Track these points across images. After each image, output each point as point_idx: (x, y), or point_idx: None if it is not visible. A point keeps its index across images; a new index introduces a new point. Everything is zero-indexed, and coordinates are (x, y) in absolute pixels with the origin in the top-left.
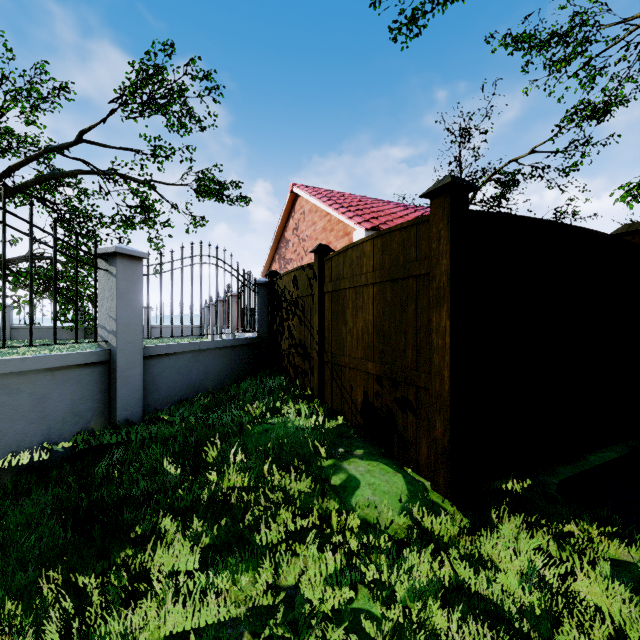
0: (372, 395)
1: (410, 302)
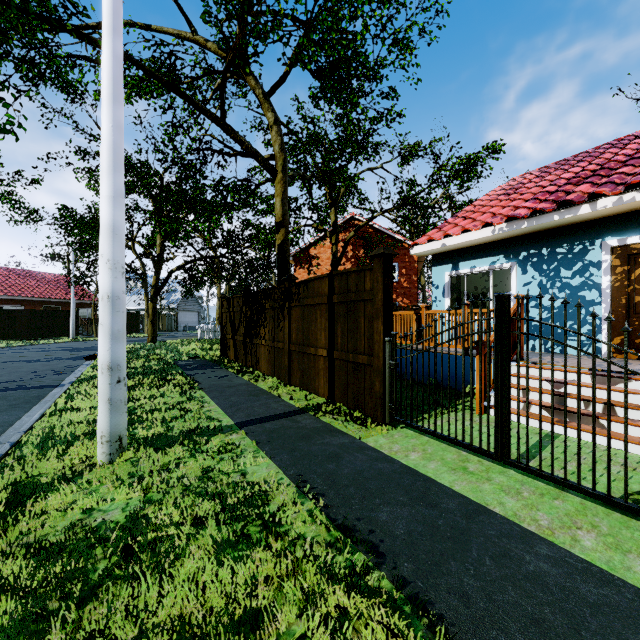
0: None
1: None
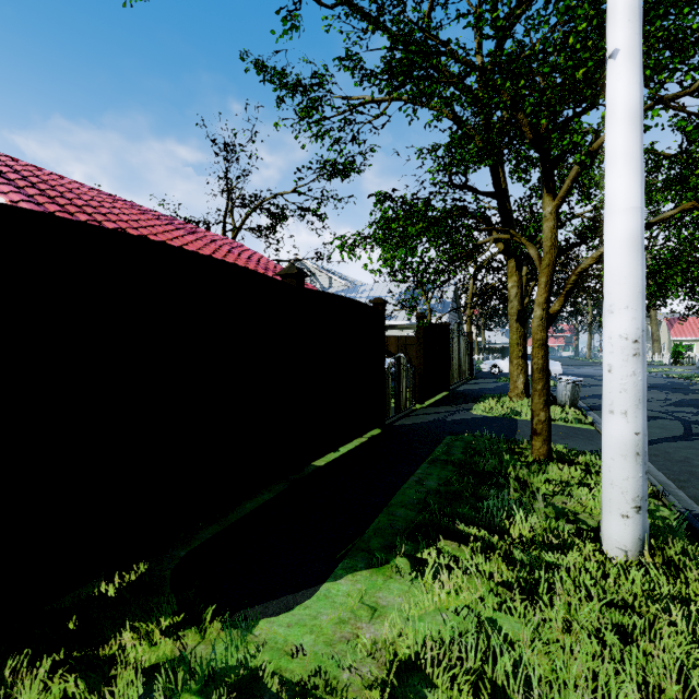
0: None
1: None
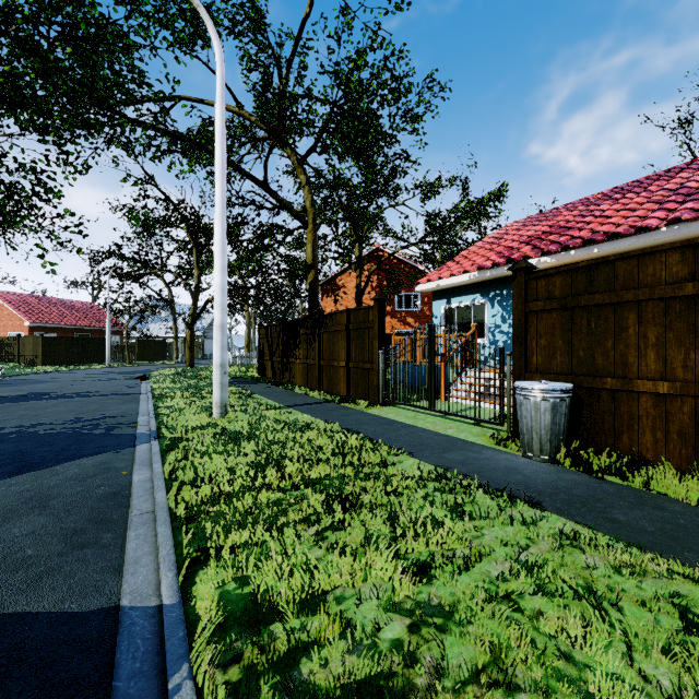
0: (32, 358)
1: (38, 346)
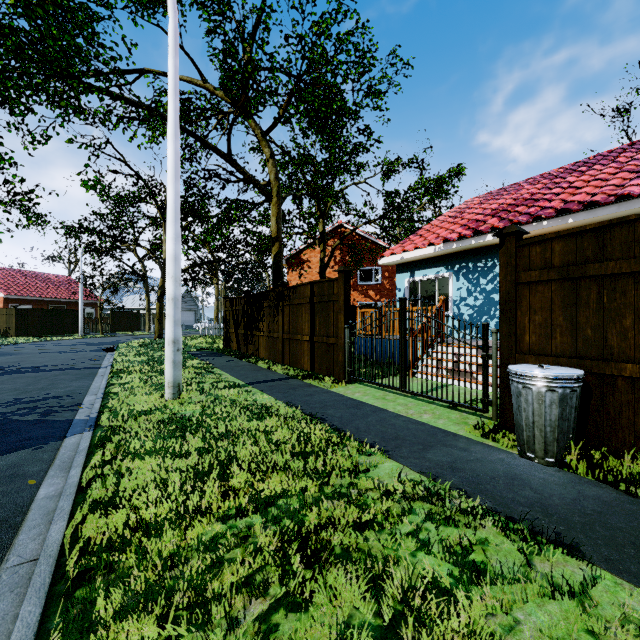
0: (5, 330)
1: (11, 317)
